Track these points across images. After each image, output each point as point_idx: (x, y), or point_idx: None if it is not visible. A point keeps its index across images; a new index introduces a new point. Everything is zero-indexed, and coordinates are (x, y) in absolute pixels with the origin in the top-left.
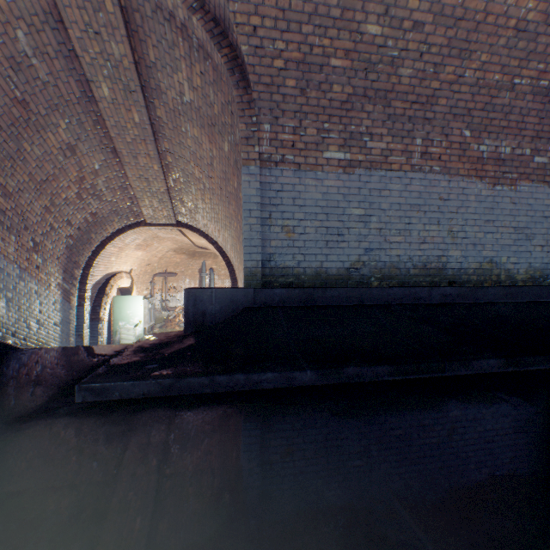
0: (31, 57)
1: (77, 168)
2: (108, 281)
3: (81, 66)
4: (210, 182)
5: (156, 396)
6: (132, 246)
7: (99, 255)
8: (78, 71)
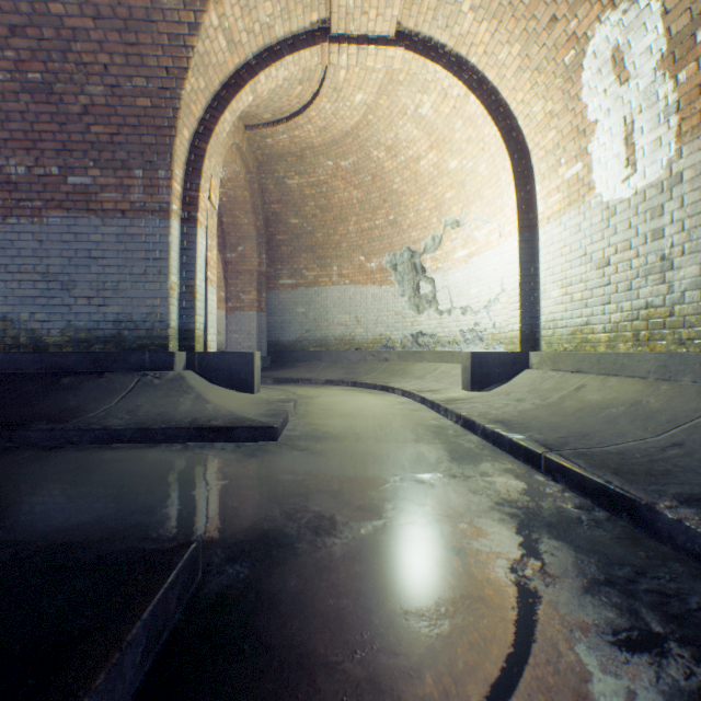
0: None
1: None
2: None
3: None
4: None
5: None
6: None
7: None
8: None
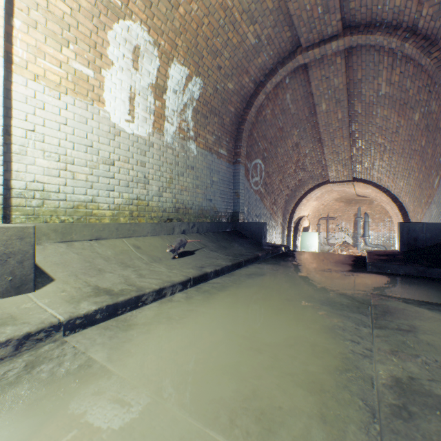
0: (289, 104)
1: (296, 155)
2: (298, 222)
3: (311, 99)
4: (392, 145)
5: (413, 275)
6: (313, 198)
7: (298, 205)
8: (309, 102)
